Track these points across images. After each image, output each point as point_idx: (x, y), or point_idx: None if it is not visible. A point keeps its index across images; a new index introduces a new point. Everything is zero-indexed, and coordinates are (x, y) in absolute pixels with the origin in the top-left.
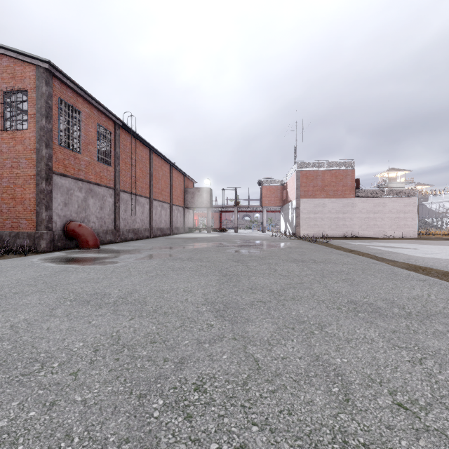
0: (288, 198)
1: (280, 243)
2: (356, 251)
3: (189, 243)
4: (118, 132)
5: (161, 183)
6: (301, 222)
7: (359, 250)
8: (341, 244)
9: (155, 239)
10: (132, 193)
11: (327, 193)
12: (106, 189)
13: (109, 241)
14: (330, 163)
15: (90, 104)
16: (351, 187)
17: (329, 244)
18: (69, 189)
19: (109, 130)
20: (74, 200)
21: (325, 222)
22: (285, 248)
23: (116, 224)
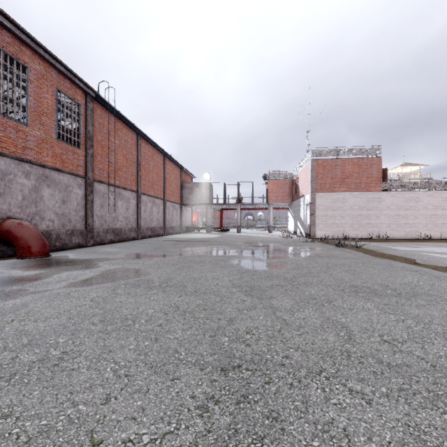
0: (299, 193)
1: (300, 248)
2: (425, 263)
3: (180, 248)
4: (91, 105)
5: (152, 175)
6: (317, 220)
7: (425, 260)
8: (382, 249)
9: (141, 241)
10: (112, 184)
11: (349, 186)
12: (73, 177)
13: (77, 245)
14: (351, 150)
15: (45, 60)
16: (378, 179)
17: (365, 249)
18: (7, 173)
19: (77, 102)
20: (16, 189)
21: (345, 221)
22: (314, 257)
23: (88, 223)
